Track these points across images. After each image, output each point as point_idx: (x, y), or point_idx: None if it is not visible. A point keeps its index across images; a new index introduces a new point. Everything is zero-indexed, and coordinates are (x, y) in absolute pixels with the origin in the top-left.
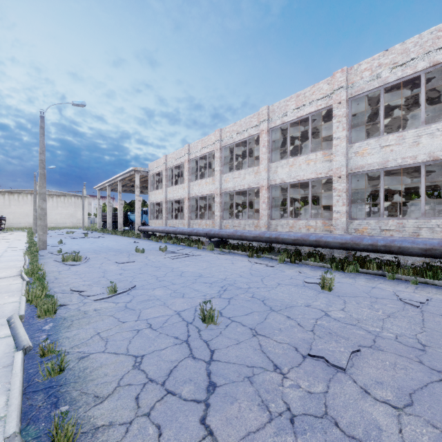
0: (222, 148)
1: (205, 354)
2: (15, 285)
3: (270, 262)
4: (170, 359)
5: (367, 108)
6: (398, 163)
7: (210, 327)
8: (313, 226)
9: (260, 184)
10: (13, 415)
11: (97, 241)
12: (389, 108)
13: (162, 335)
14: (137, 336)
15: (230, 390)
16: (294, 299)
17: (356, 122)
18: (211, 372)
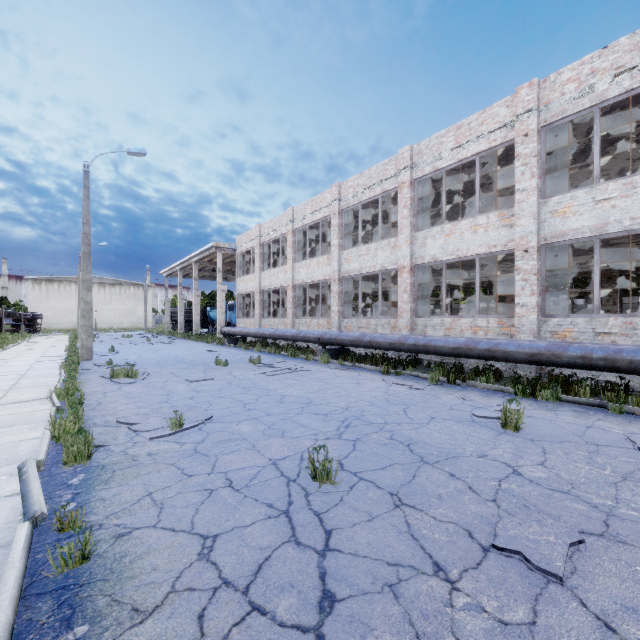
0: (342, 211)
1: (316, 538)
2: (41, 412)
3: (416, 382)
4: (260, 544)
5: (570, 142)
6: (624, 226)
7: (324, 489)
8: (483, 327)
9: (400, 264)
10: None
11: (163, 348)
12: (607, 141)
13: (248, 500)
14: (209, 501)
15: (359, 610)
16: (459, 444)
17: (551, 166)
18: (327, 572)
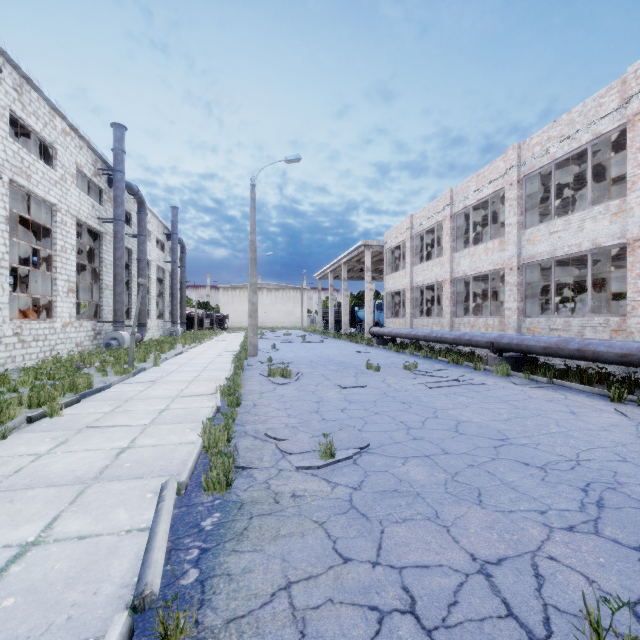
0: (523, 179)
1: None
2: (205, 410)
3: None
4: None
5: None
6: None
7: None
8: None
9: (630, 237)
10: None
11: (316, 347)
12: None
13: None
14: None
15: None
16: None
17: None
18: None
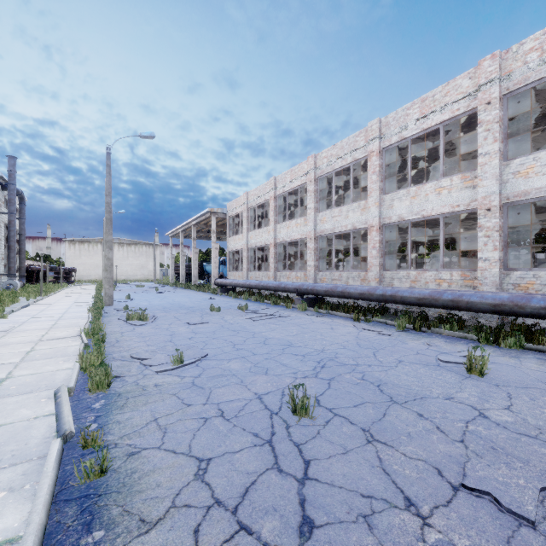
0: (317, 178)
1: (296, 466)
2: (73, 347)
3: (384, 328)
4: (247, 469)
5: (532, 107)
6: None
7: (303, 422)
8: (447, 279)
9: (369, 224)
10: (29, 541)
11: (168, 296)
12: None
13: (237, 429)
14: (204, 428)
15: (336, 537)
16: (426, 386)
17: (513, 131)
18: (306, 499)
